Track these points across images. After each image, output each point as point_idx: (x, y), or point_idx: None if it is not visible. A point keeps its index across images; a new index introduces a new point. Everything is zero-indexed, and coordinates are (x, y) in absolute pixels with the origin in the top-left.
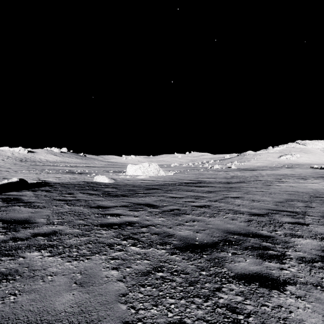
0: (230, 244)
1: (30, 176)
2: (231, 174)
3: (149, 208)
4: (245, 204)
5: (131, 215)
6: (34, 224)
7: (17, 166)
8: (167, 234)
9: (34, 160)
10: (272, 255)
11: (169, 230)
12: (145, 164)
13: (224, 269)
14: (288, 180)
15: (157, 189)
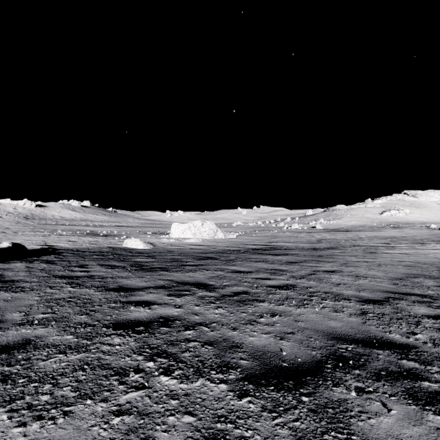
0: (345, 366)
1: (33, 239)
2: (317, 236)
3: (200, 291)
4: (347, 282)
5: (170, 305)
6: None
7: (19, 225)
8: (230, 343)
9: (44, 217)
10: (433, 393)
11: (233, 333)
12: (196, 223)
13: (352, 439)
14: (399, 245)
15: (213, 259)
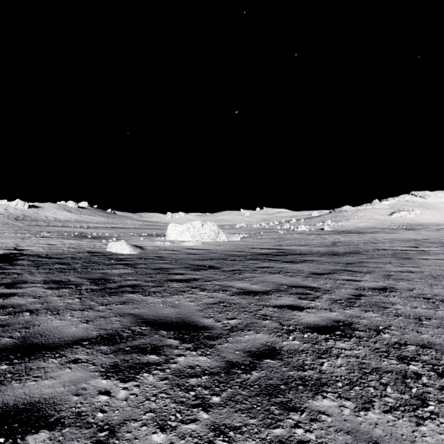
0: None
1: (6, 242)
2: (330, 239)
3: (182, 351)
4: (427, 313)
5: (88, 426)
6: None
7: (4, 226)
8: None
9: (36, 218)
10: None
11: None
12: (195, 224)
13: None
14: (430, 249)
15: (213, 269)
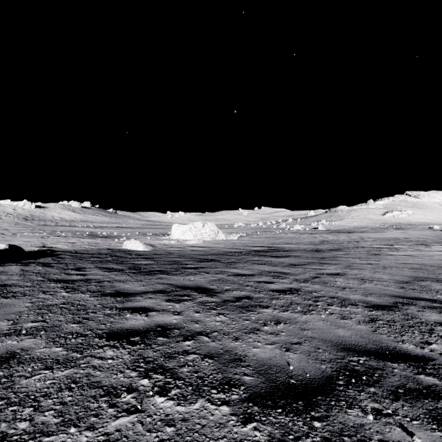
0: (359, 383)
1: (32, 241)
2: (319, 238)
3: (201, 296)
4: (352, 286)
5: (169, 311)
6: None
7: (18, 226)
8: (232, 355)
9: (43, 218)
10: None
11: (236, 344)
12: (197, 224)
13: None
14: (403, 247)
15: (214, 261)
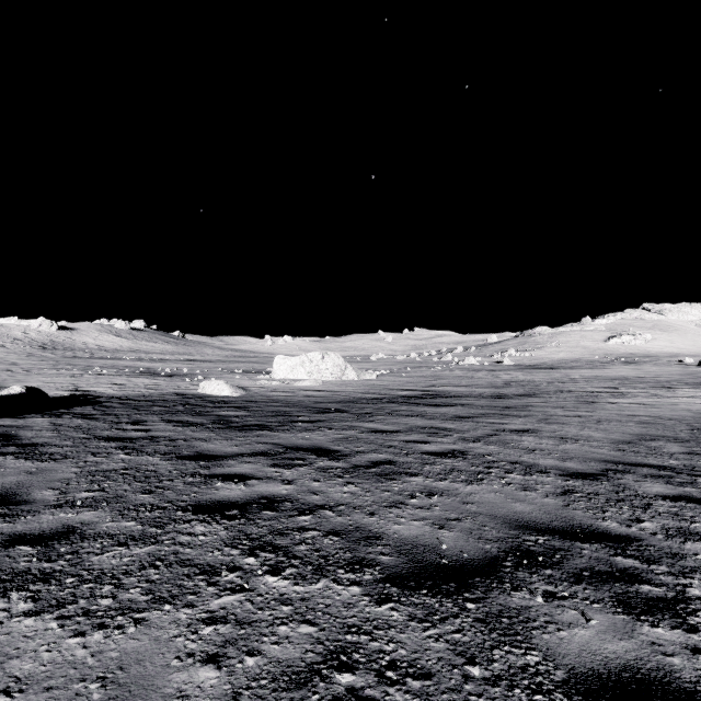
0: (532, 565)
1: (57, 381)
2: (504, 377)
3: (321, 460)
4: (546, 447)
5: (276, 479)
6: (22, 505)
7: (33, 359)
8: (366, 532)
9: (71, 346)
10: (654, 600)
11: (371, 520)
12: (313, 356)
13: (532, 655)
14: (632, 390)
15: (339, 412)
